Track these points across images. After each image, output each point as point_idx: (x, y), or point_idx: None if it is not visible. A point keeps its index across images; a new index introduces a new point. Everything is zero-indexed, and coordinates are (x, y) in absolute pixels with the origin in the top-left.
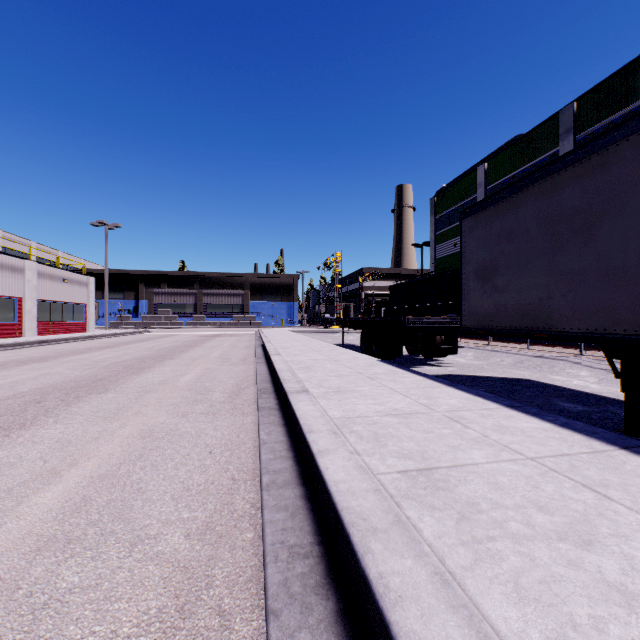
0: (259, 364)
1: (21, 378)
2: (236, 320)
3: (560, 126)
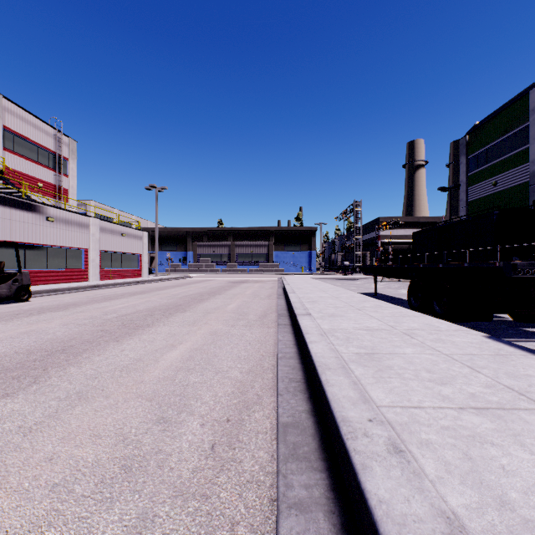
0: (281, 329)
1: None
2: (262, 267)
3: None
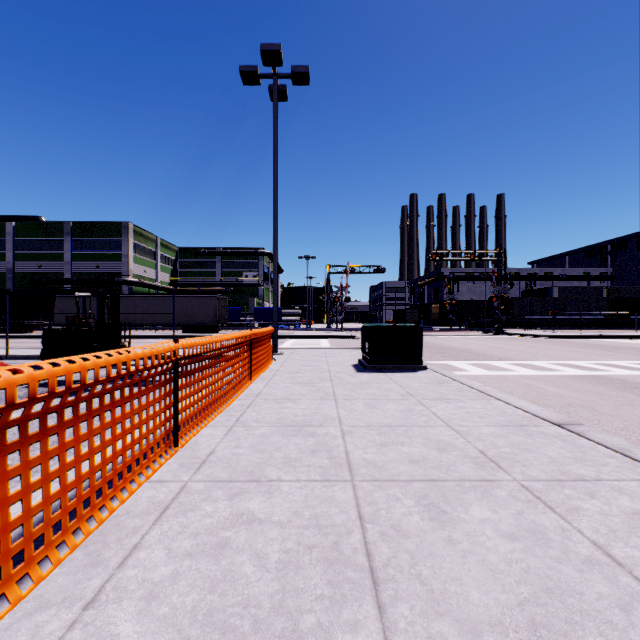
0: None
1: None
2: None
3: (65, 229)
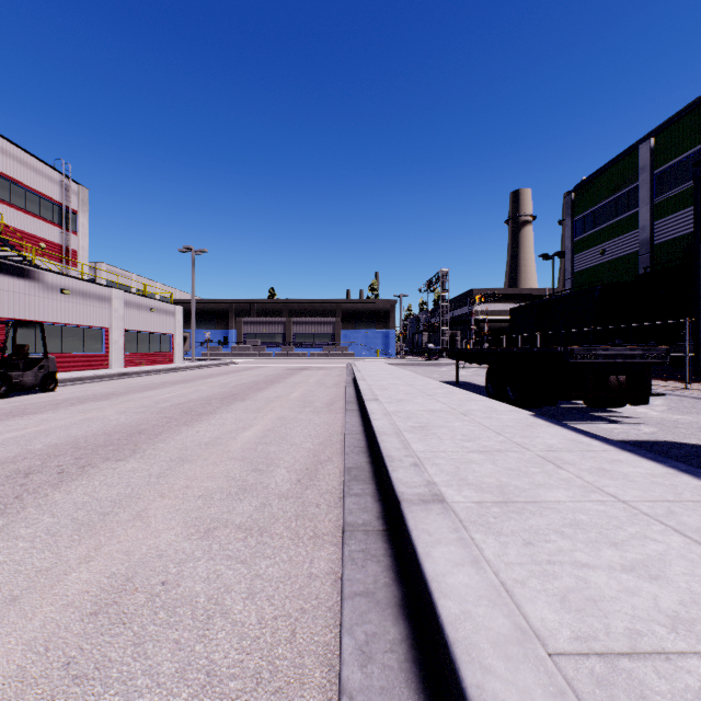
0: (349, 413)
1: (55, 425)
2: (326, 351)
3: None
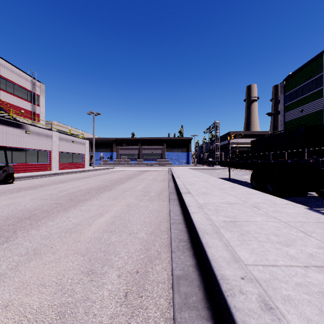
0: (172, 202)
1: None
2: (158, 162)
3: None
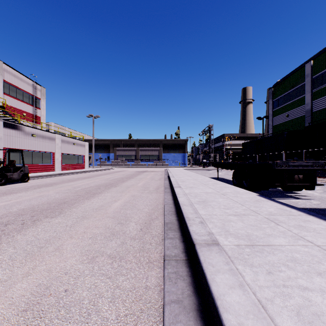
0: (166, 193)
1: (24, 199)
2: (155, 163)
3: None
